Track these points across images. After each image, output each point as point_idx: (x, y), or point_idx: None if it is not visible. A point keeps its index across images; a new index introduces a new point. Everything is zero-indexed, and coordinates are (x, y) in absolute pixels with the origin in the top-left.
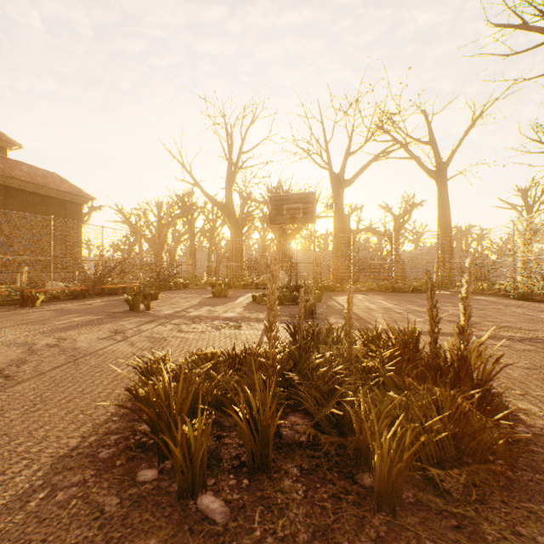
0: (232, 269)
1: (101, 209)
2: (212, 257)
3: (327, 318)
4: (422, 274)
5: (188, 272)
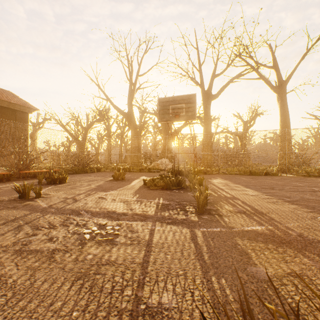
0: (132, 158)
1: (51, 120)
2: (122, 151)
3: (222, 212)
4: (272, 161)
5: (101, 160)
